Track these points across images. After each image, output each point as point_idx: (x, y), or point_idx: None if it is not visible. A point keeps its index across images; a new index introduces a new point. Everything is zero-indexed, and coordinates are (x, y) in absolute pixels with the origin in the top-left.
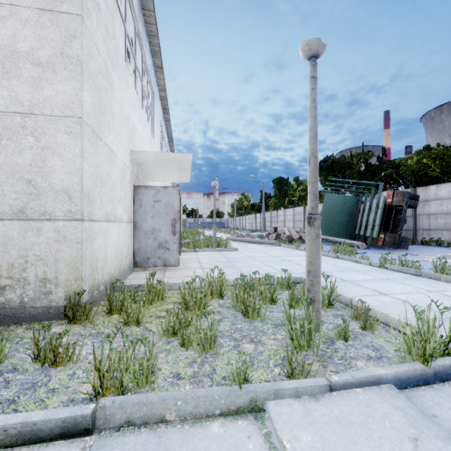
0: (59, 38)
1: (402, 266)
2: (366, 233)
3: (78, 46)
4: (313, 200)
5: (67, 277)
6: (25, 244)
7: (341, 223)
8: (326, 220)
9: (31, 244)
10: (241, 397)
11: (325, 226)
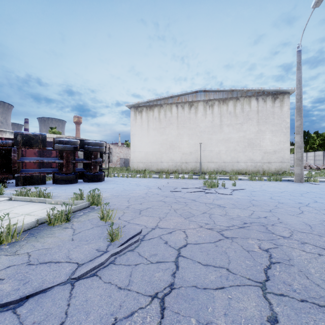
0: (286, 138)
1: None
2: None
3: (289, 139)
4: None
5: (287, 170)
6: (282, 166)
7: None
8: None
9: (282, 166)
10: (324, 177)
11: None
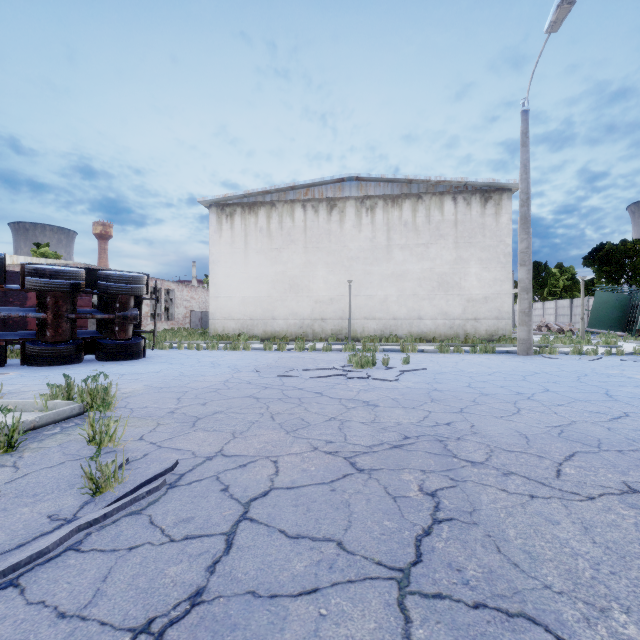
0: (506, 274)
1: (635, 340)
2: (633, 327)
3: (510, 275)
4: (582, 315)
5: (508, 334)
6: (498, 325)
7: (613, 319)
8: (597, 316)
9: (499, 325)
10: (570, 345)
11: (595, 321)
